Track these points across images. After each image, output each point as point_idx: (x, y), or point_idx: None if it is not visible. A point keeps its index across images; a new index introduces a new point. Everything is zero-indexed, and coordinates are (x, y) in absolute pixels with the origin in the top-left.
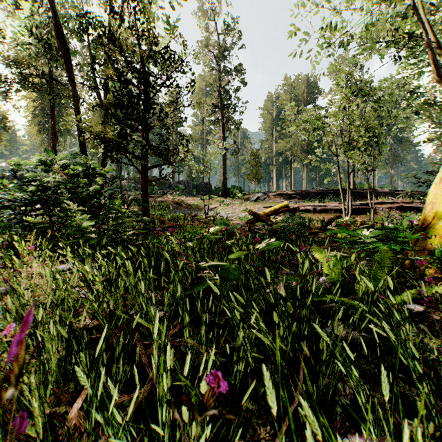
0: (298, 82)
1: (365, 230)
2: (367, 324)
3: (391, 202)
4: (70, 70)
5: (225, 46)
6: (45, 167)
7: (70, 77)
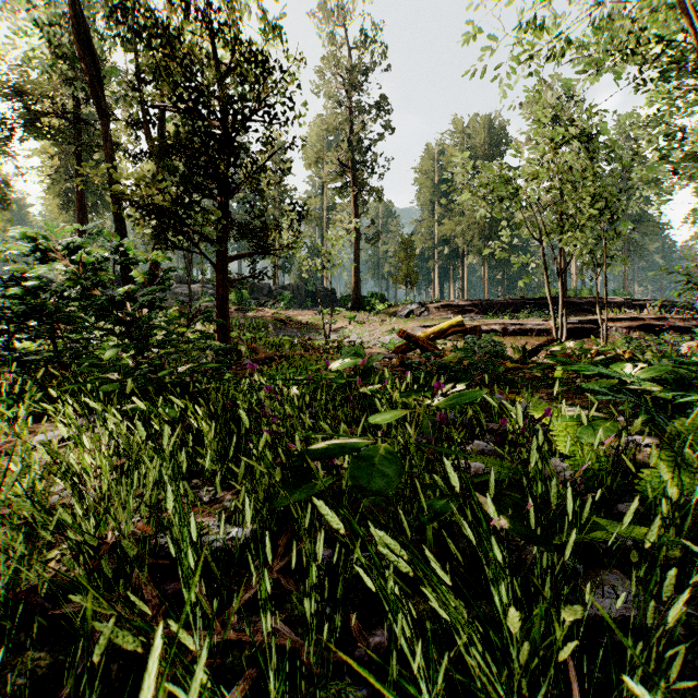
0: (475, 127)
1: (628, 365)
2: (689, 584)
3: (632, 317)
4: (98, 96)
5: (358, 68)
6: (43, 254)
7: (98, 108)
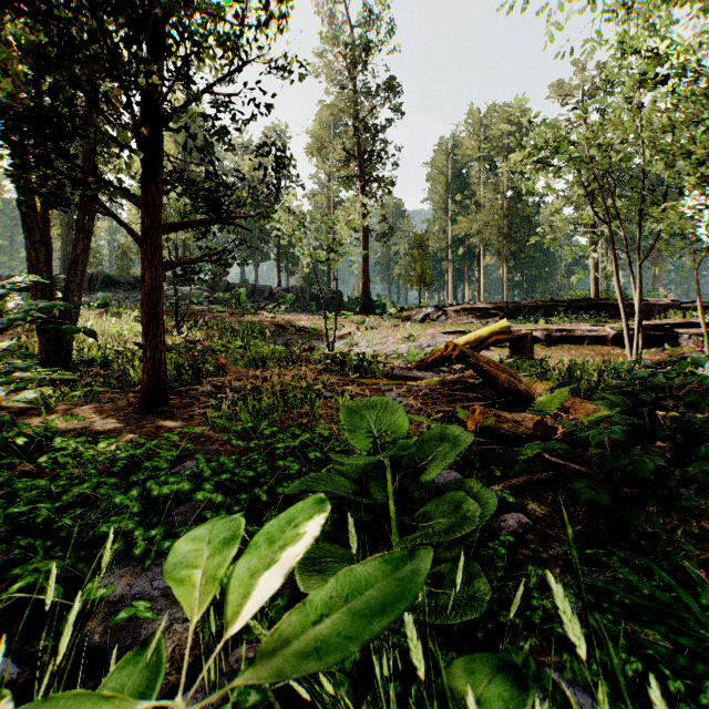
0: (493, 116)
1: None
2: None
3: (708, 321)
4: None
5: (367, 44)
6: None
7: None
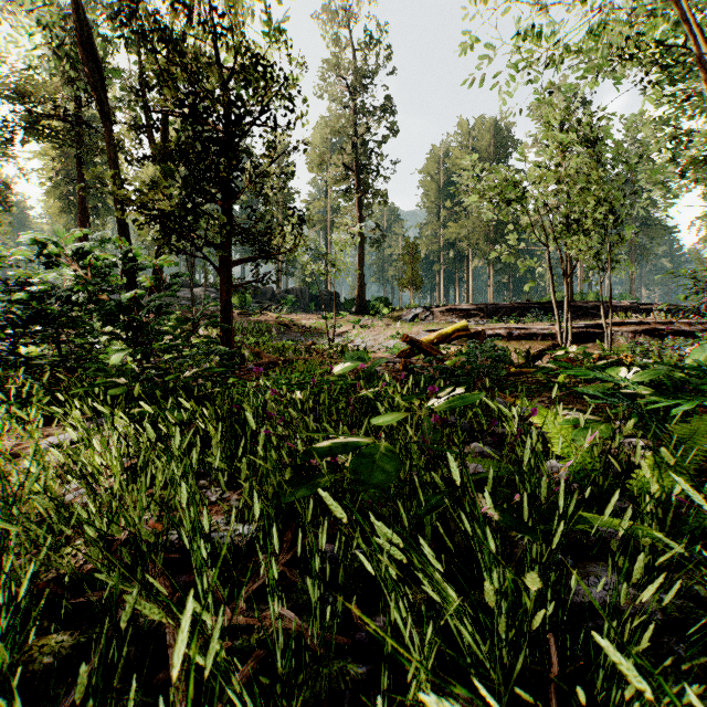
0: (480, 129)
1: (625, 369)
2: (670, 574)
3: (637, 321)
4: (101, 100)
5: (362, 70)
6: (48, 259)
7: (101, 112)
